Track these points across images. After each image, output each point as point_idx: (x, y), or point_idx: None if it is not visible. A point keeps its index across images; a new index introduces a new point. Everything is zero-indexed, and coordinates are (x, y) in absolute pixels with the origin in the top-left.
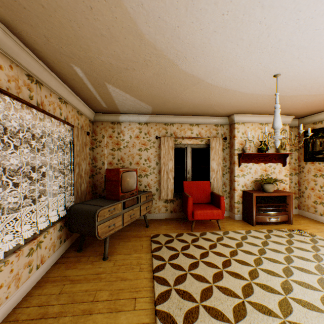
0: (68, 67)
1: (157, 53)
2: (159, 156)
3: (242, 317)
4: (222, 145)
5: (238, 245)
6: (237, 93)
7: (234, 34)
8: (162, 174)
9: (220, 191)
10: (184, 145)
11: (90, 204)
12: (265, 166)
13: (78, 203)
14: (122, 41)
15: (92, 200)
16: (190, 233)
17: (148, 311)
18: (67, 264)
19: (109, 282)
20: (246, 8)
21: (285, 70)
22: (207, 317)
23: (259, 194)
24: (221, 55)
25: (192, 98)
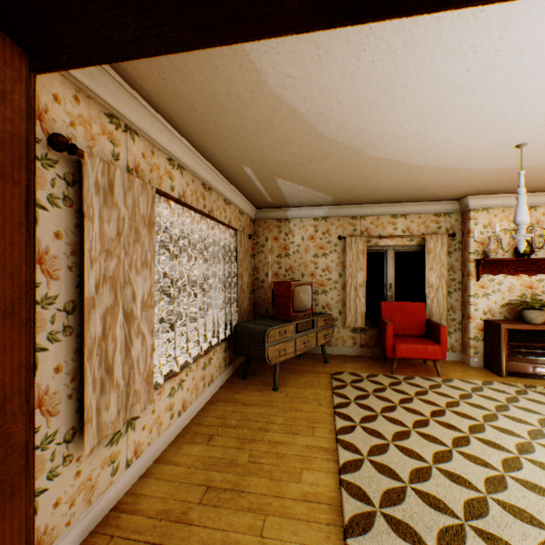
0: (238, 169)
1: (338, 146)
2: (343, 264)
3: (444, 461)
4: (447, 245)
5: (463, 396)
6: (461, 170)
7: (434, 118)
8: (347, 290)
9: (444, 319)
10: (381, 247)
11: (257, 323)
12: (530, 281)
13: (243, 322)
14: (299, 142)
15: (258, 320)
16: (389, 375)
17: (328, 439)
18: (234, 389)
19: (283, 410)
20: (442, 98)
21: (532, 138)
22: (398, 454)
23: (513, 325)
24: (422, 137)
25: (391, 183)
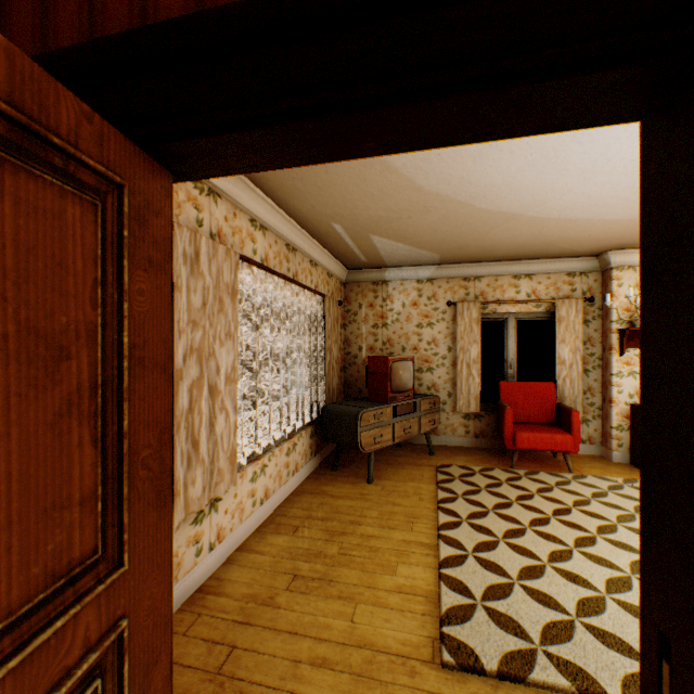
0: (326, 226)
1: (441, 199)
2: (452, 336)
3: (561, 561)
4: (584, 312)
5: (596, 495)
6: (595, 222)
7: (550, 168)
8: (458, 367)
9: (579, 404)
10: (500, 314)
11: (348, 405)
12: None
13: (332, 403)
14: (396, 196)
15: (349, 401)
16: (507, 469)
17: (429, 535)
18: (321, 480)
19: (377, 504)
20: (556, 148)
21: None
22: (508, 551)
23: None
24: (540, 187)
25: (509, 237)
